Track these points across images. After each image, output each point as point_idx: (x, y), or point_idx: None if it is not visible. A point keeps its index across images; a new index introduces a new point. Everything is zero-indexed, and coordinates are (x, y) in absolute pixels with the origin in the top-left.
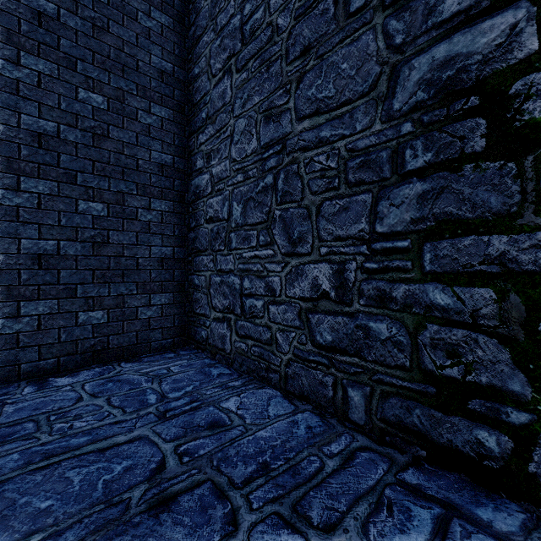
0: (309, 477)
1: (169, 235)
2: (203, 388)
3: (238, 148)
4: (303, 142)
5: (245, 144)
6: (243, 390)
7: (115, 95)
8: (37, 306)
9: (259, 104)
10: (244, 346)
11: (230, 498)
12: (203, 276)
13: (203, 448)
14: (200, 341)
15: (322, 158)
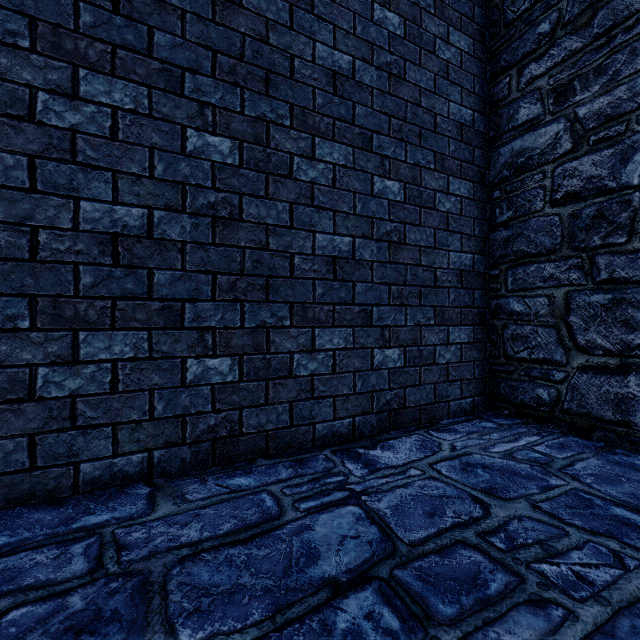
0: None
1: (468, 235)
2: None
3: None
4: None
5: None
6: None
7: (411, 15)
8: (331, 336)
9: None
10: None
11: None
12: (540, 297)
13: None
14: (531, 404)
15: None
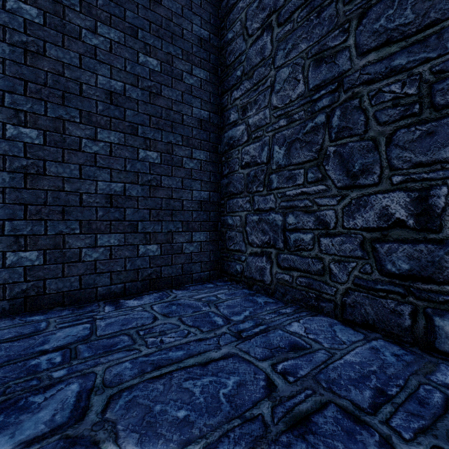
0: (442, 407)
1: (206, 181)
2: (259, 313)
3: (280, 95)
4: (366, 76)
5: (289, 91)
6: (298, 316)
7: (166, 59)
8: (109, 238)
9: (306, 50)
10: (288, 277)
11: (369, 424)
12: (237, 216)
13: (300, 369)
14: (234, 273)
15: (395, 87)
